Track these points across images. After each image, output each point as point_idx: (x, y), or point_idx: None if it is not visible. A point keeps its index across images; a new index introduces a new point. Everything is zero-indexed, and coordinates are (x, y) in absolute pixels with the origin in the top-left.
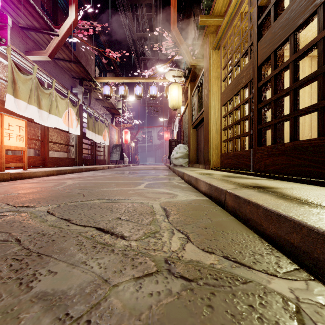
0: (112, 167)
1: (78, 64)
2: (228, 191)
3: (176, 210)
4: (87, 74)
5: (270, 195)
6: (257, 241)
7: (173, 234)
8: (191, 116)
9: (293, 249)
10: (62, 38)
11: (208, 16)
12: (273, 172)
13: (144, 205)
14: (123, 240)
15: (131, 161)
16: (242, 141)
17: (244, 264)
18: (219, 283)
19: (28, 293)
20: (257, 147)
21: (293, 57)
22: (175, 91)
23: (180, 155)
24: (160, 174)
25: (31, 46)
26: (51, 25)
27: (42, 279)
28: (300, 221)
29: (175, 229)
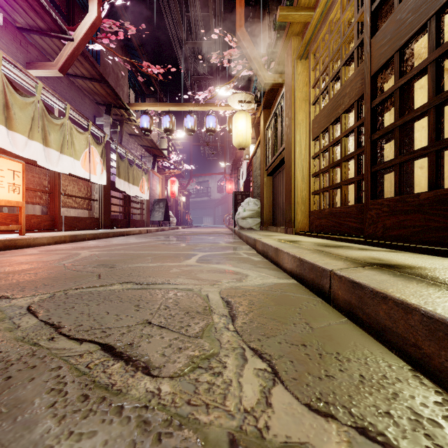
0: (153, 230)
1: (103, 84)
2: (336, 273)
3: (248, 306)
4: (117, 98)
5: (422, 284)
6: (413, 381)
7: (244, 361)
8: (265, 157)
9: None
10: (79, 45)
11: (292, 8)
12: (398, 239)
13: (194, 294)
14: (147, 377)
15: (180, 222)
16: (344, 193)
17: None
18: None
19: None
20: (371, 200)
21: (436, 53)
22: (242, 122)
23: (248, 214)
24: (220, 241)
25: (34, 56)
26: (62, 24)
27: None
28: None
29: (249, 349)
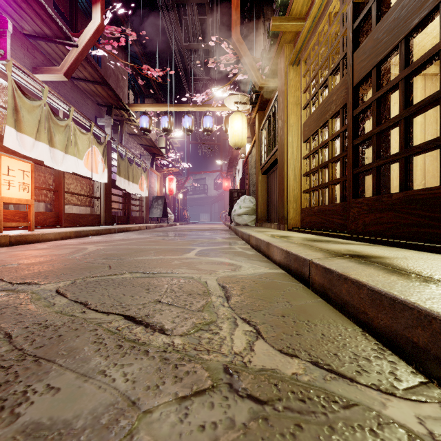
0: (152, 227)
1: (105, 86)
2: (314, 262)
3: (241, 289)
4: (117, 100)
5: (377, 269)
6: (360, 338)
7: (236, 325)
8: (260, 156)
9: (417, 351)
10: (83, 50)
11: (284, 19)
12: (375, 234)
13: (195, 281)
14: (163, 335)
15: (177, 218)
16: (331, 192)
17: (343, 375)
18: (308, 407)
19: (11, 426)
20: (353, 199)
21: (405, 72)
22: (238, 122)
23: (244, 211)
24: (217, 236)
25: (40, 61)
26: (67, 31)
27: (37, 399)
28: (428, 310)
29: (239, 318)
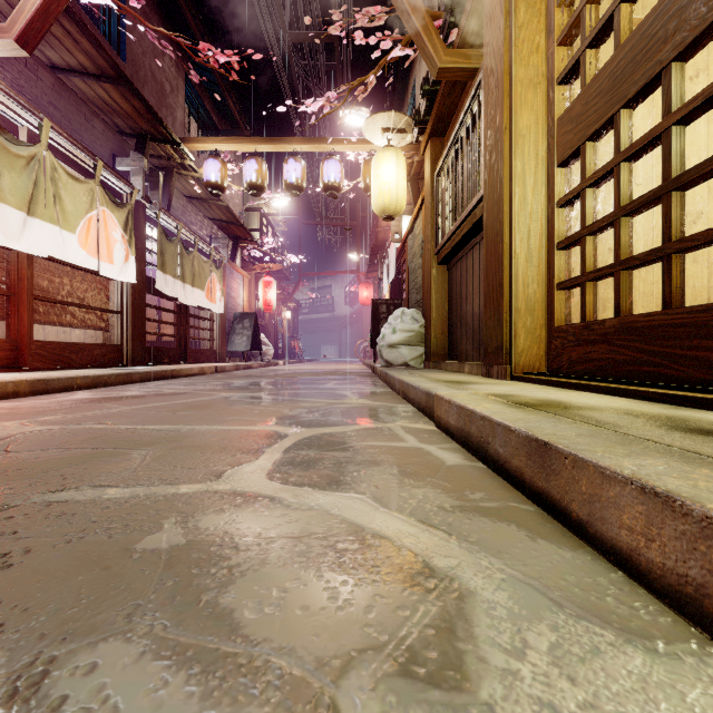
0: (228, 368)
1: (125, 88)
2: None
3: None
4: (154, 120)
5: None
6: None
7: None
8: (435, 229)
9: None
10: None
11: None
12: None
13: None
14: None
15: (282, 353)
16: (677, 273)
17: None
18: None
19: None
20: None
21: None
22: (389, 167)
23: (402, 338)
24: (348, 391)
25: None
26: None
27: None
28: None
29: None
